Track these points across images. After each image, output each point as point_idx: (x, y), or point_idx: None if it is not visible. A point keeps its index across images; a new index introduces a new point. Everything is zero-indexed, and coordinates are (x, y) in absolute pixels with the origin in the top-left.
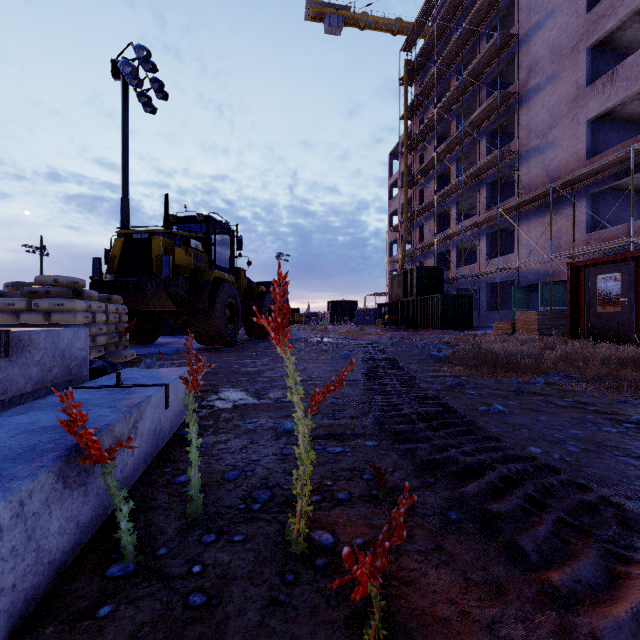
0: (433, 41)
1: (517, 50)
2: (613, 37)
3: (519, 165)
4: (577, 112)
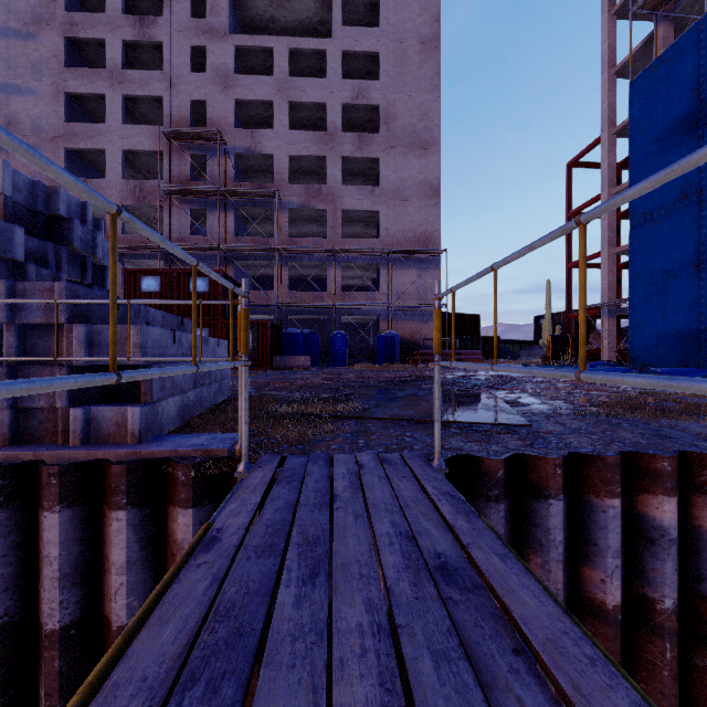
0: None
1: None
2: (83, 151)
3: None
4: None
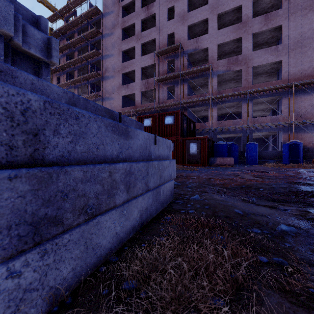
0: (66, 29)
1: (102, 59)
2: (128, 74)
3: (102, 101)
4: (119, 92)
